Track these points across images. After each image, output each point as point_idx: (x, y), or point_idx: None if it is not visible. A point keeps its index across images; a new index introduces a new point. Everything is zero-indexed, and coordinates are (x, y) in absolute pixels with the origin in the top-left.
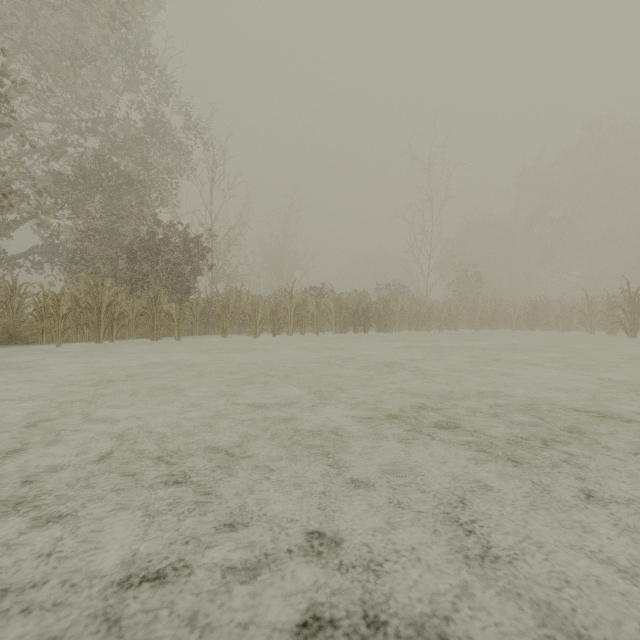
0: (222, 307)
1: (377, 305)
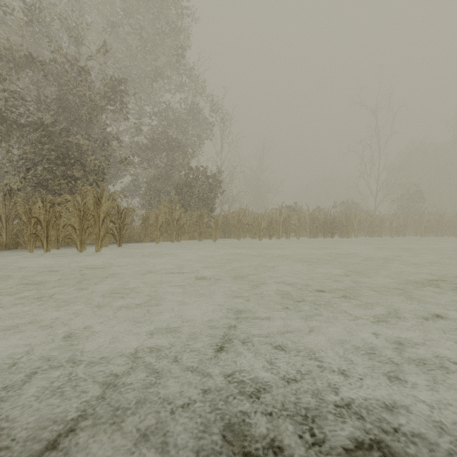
0: (238, 220)
1: (340, 218)
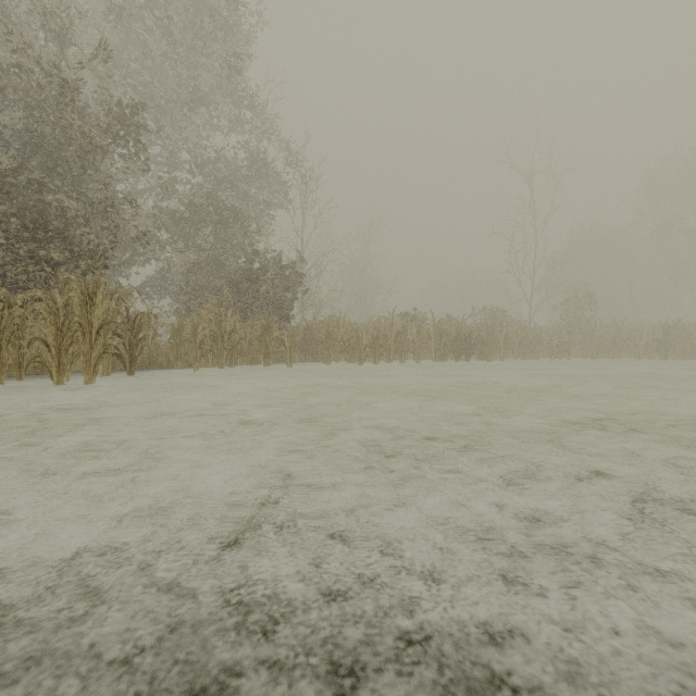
0: (326, 334)
1: (480, 331)
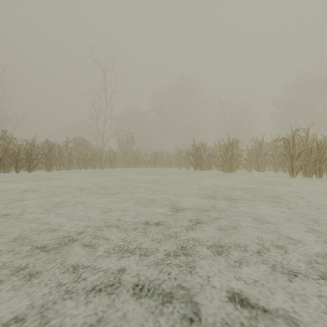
0: None
1: (43, 148)
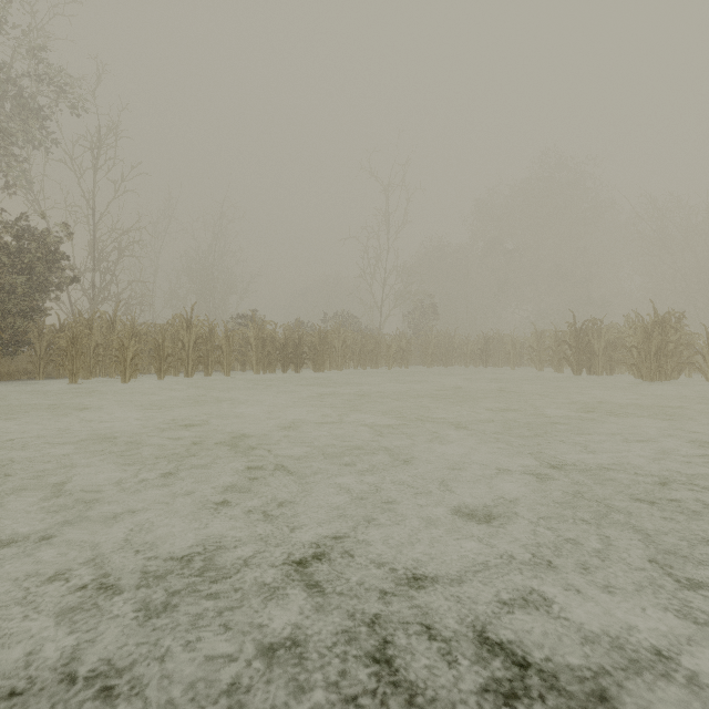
0: (70, 338)
1: (312, 338)
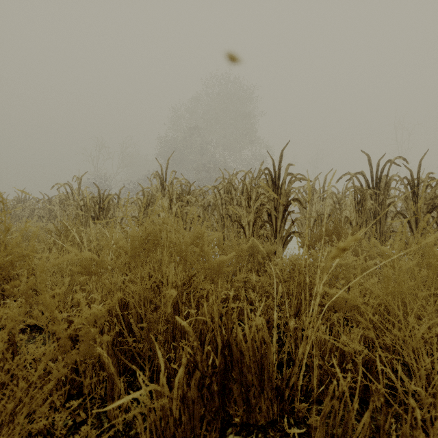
0: None
1: None
